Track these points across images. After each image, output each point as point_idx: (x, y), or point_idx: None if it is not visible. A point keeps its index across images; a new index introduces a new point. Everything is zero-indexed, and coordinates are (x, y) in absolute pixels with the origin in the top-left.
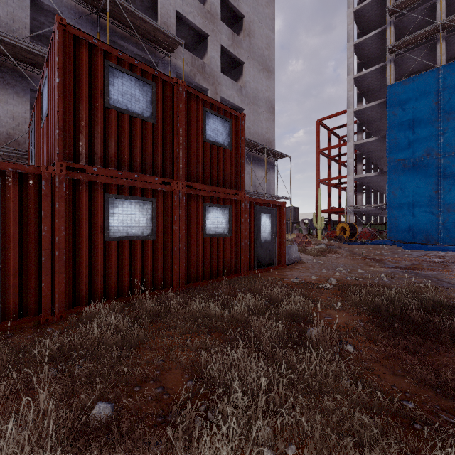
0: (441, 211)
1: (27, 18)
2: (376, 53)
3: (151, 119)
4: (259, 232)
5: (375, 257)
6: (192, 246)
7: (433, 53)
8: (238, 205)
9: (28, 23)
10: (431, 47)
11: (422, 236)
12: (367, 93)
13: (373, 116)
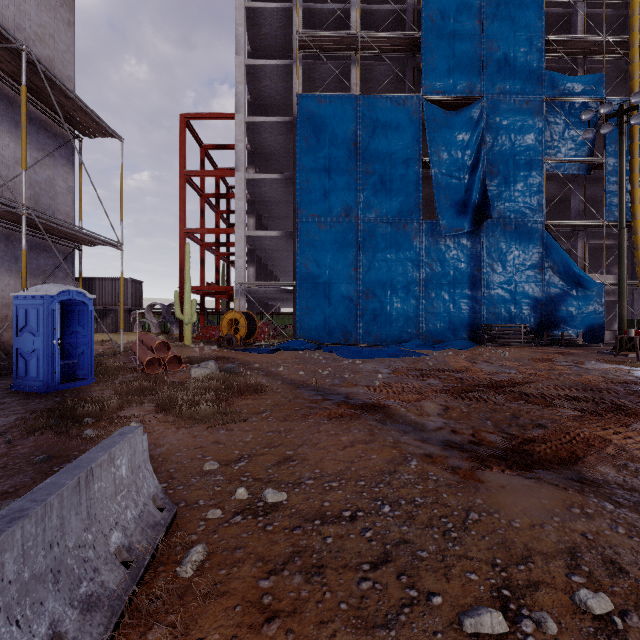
0: (361, 297)
1: None
2: (274, 50)
3: None
4: None
5: (352, 392)
6: None
7: (343, 82)
8: None
9: None
10: (344, 69)
11: (341, 333)
12: (260, 108)
13: (271, 146)
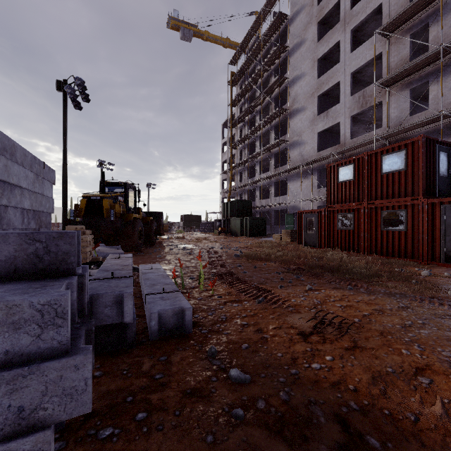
0: None
1: (408, 105)
2: None
3: (352, 178)
4: (450, 229)
5: None
6: (373, 235)
7: None
8: (416, 207)
9: (408, 107)
10: None
11: None
12: None
13: None
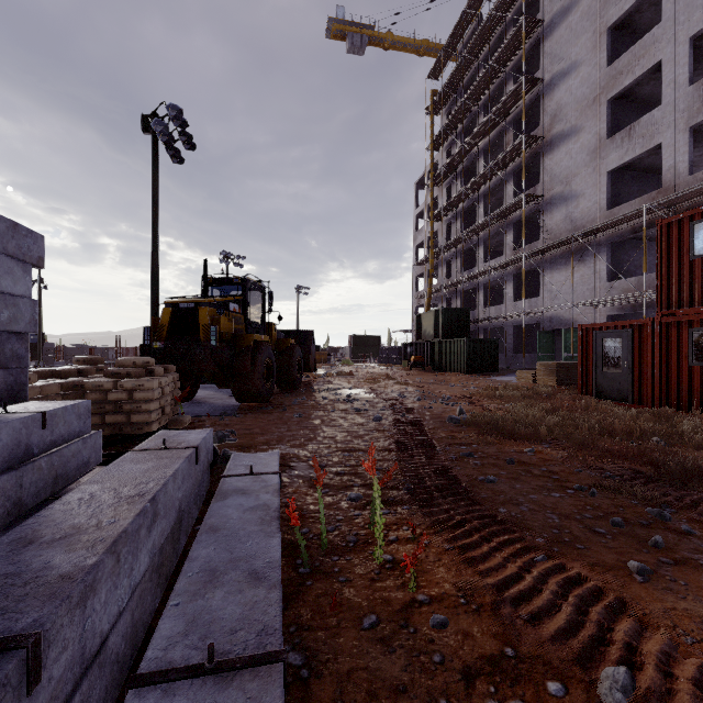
0: None
1: None
2: None
3: None
4: None
5: None
6: None
7: None
8: None
9: None
10: None
11: None
12: None
13: None
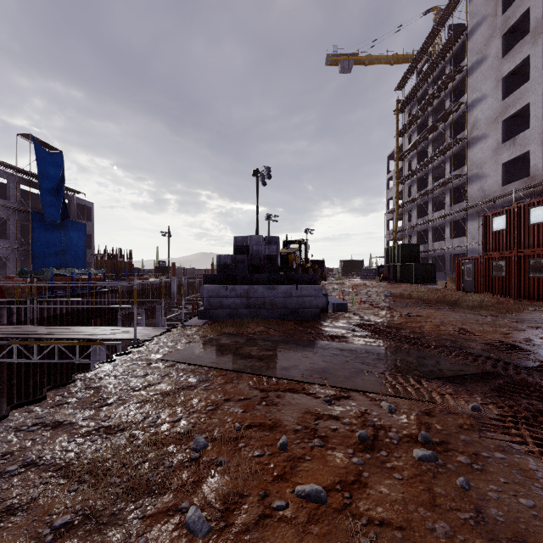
0: None
1: None
2: None
3: (505, 228)
4: None
5: None
6: (522, 281)
7: None
8: None
9: None
10: None
11: None
12: None
13: None
